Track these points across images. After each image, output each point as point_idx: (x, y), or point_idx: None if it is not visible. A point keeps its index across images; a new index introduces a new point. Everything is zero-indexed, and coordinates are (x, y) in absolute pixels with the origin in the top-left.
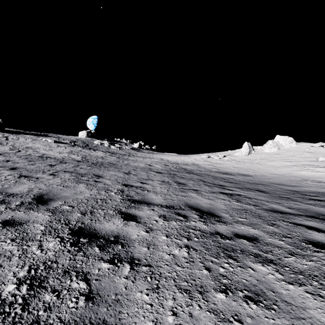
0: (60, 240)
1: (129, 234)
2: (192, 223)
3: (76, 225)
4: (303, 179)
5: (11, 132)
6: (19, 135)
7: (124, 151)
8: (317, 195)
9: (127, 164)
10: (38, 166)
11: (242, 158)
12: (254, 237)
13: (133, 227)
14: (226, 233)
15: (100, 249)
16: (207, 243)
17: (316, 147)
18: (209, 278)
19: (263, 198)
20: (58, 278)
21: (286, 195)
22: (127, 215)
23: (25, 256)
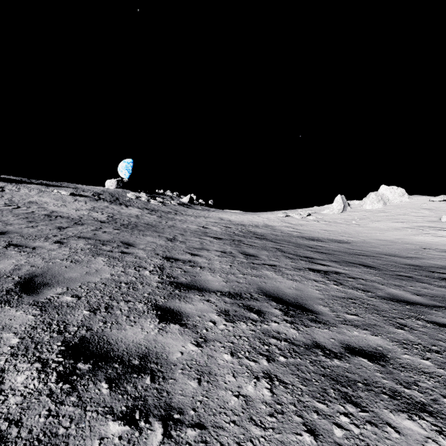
0: (40, 369)
1: (166, 350)
2: (273, 325)
3: (77, 334)
4: (423, 247)
5: (9, 180)
6: (20, 185)
7: (168, 207)
8: None
9: (172, 226)
10: (40, 230)
11: (334, 217)
12: (379, 353)
13: (175, 336)
14: (331, 346)
15: (110, 387)
16: (303, 367)
17: (436, 202)
18: None
19: (374, 278)
20: None
21: (406, 273)
22: (166, 311)
23: None
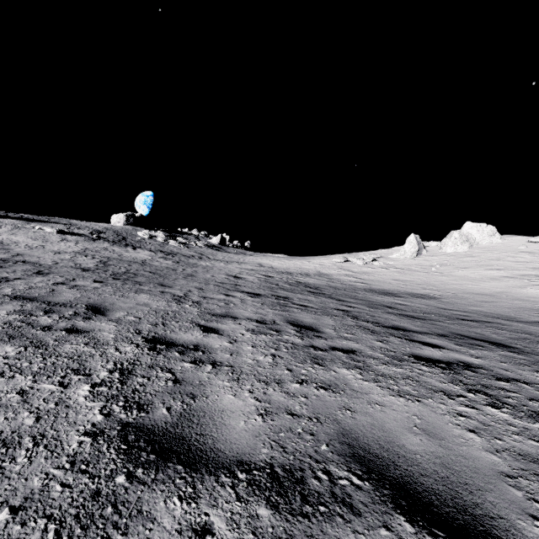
0: None
1: None
2: None
3: None
4: None
5: None
6: None
7: (192, 250)
8: None
9: (190, 275)
10: None
11: (407, 262)
12: None
13: None
14: None
15: None
16: None
17: (537, 243)
18: None
19: None
20: None
21: None
22: None
23: None
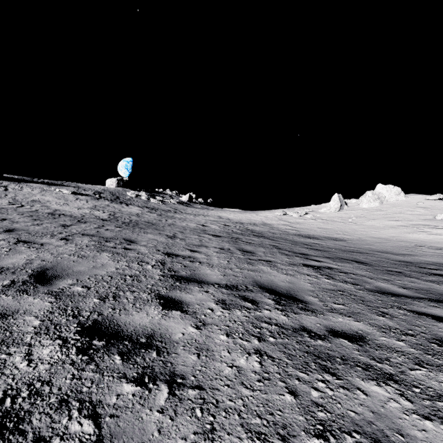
0: (62, 344)
1: (169, 332)
2: (265, 312)
3: (90, 318)
4: (417, 245)
5: (12, 179)
6: (22, 184)
7: (168, 206)
8: (439, 268)
9: (171, 224)
10: (45, 227)
11: (331, 215)
12: (359, 336)
13: (177, 320)
14: (316, 329)
15: (123, 359)
16: (290, 346)
17: (432, 200)
18: (296, 409)
19: (365, 273)
20: (48, 413)
21: (396, 268)
22: (169, 300)
23: (1, 373)
